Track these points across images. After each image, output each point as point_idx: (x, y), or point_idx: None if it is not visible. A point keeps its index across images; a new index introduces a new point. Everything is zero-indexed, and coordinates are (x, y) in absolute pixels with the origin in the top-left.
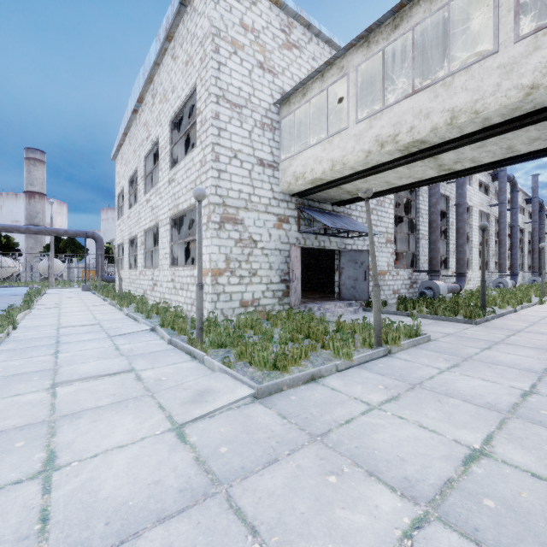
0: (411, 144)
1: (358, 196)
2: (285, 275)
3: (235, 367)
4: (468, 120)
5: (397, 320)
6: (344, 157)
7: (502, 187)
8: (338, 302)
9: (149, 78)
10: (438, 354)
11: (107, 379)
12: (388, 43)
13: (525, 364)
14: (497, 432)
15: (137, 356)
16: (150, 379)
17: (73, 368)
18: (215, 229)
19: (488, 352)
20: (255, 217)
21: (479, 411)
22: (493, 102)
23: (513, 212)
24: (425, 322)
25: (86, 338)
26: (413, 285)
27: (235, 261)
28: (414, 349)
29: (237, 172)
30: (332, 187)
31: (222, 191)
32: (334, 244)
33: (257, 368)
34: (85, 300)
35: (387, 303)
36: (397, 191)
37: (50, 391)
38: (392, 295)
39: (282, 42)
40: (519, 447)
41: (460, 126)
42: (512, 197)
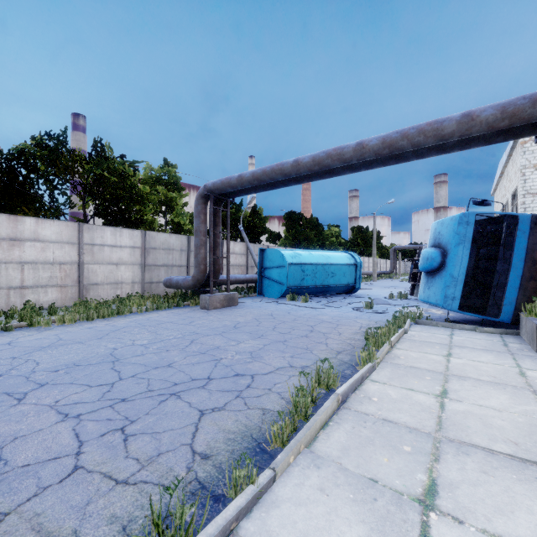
0: None
1: None
2: None
3: None
4: None
5: None
6: None
7: None
8: None
9: (503, 167)
10: None
11: None
12: None
13: None
14: None
15: None
16: None
17: None
18: None
19: None
20: None
21: None
22: None
23: None
24: None
25: None
26: None
27: None
28: None
29: None
30: None
31: None
32: None
33: None
34: None
35: None
36: None
37: None
38: None
39: None
40: None
41: None
42: None
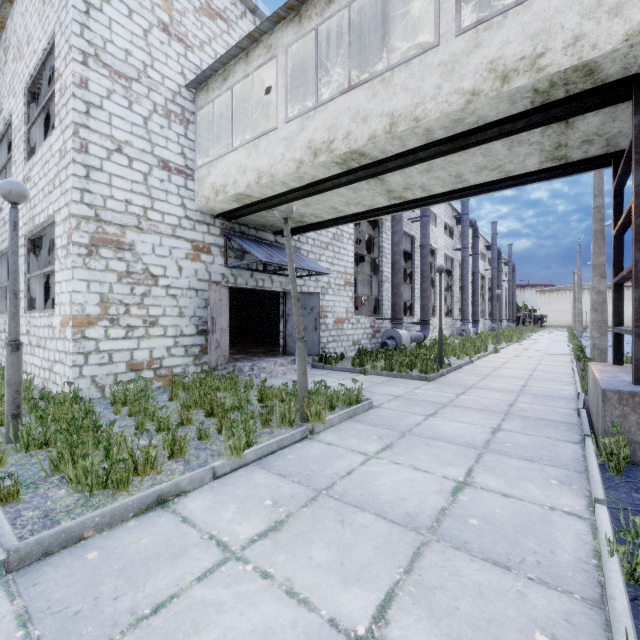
0: (349, 155)
1: (304, 224)
2: (205, 324)
3: (34, 491)
4: (409, 128)
5: (347, 380)
6: (273, 167)
7: (465, 231)
8: (282, 358)
9: None
10: (374, 429)
11: None
12: (322, 20)
13: (467, 436)
14: (402, 583)
15: None
16: None
17: None
18: (81, 255)
19: (432, 420)
20: (156, 242)
21: (392, 535)
22: (434, 108)
23: (475, 258)
24: (377, 381)
25: None
26: (376, 334)
27: (119, 305)
28: (347, 424)
29: (122, 173)
30: (266, 209)
31: (94, 199)
32: (278, 284)
33: (72, 489)
34: None
35: (346, 357)
36: (348, 222)
37: None
38: (352, 346)
39: (200, 5)
40: (425, 615)
41: (401, 137)
42: (474, 242)
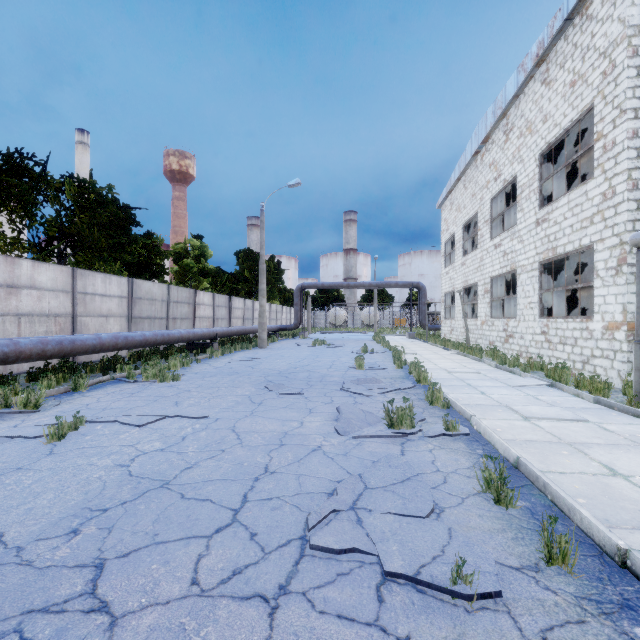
0: None
1: None
2: None
3: None
4: None
5: None
6: None
7: None
8: None
9: (501, 114)
10: None
11: (569, 423)
12: None
13: None
14: None
15: (571, 409)
16: (622, 433)
17: (523, 408)
18: (632, 273)
19: None
20: None
21: None
22: None
23: None
24: None
25: (489, 385)
26: None
27: None
28: None
29: None
30: None
31: None
32: None
33: None
34: (426, 348)
35: None
36: None
37: (530, 422)
38: None
39: None
40: None
41: None
42: None
